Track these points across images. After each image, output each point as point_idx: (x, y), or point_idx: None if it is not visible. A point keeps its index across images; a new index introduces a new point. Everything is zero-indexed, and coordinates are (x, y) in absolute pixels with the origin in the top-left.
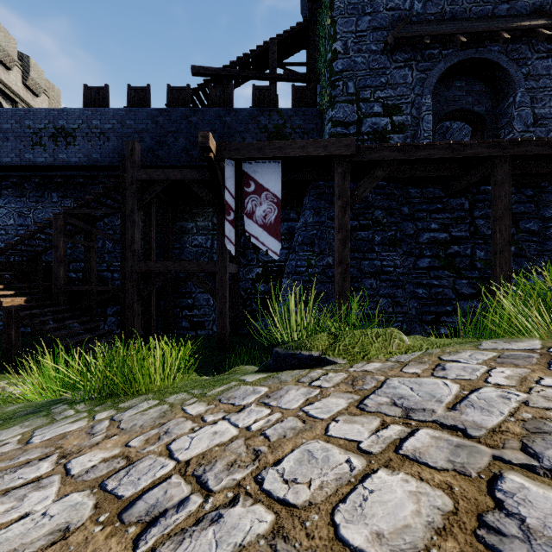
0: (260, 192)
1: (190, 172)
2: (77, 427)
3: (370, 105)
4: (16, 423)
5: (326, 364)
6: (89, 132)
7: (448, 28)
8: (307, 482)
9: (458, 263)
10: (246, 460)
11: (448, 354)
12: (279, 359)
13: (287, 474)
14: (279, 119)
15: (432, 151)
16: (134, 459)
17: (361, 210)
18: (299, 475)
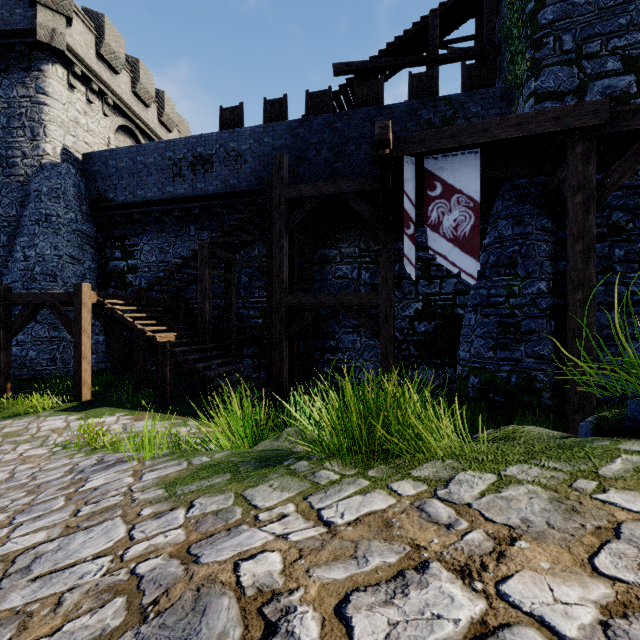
0: (448, 196)
1: (346, 183)
2: (385, 504)
3: (600, 62)
4: (256, 480)
5: None
6: (226, 156)
7: None
8: None
9: None
10: None
11: None
12: None
13: None
14: (447, 109)
15: None
16: None
17: None
18: None
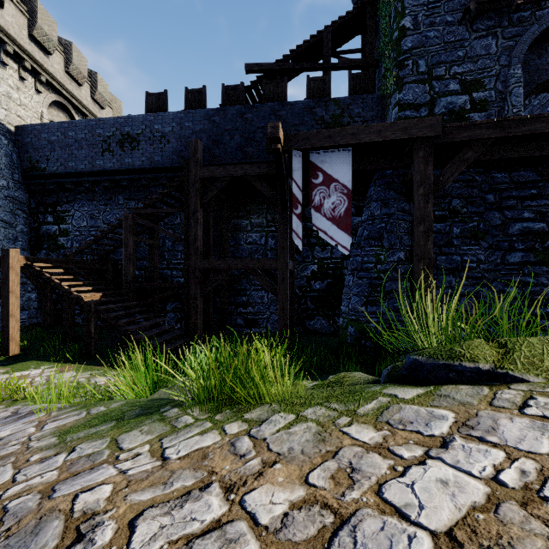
0: (328, 183)
1: (251, 167)
2: (212, 442)
3: (445, 83)
4: (132, 426)
5: (509, 381)
6: (151, 136)
7: None
8: None
9: None
10: None
11: None
12: (423, 369)
13: None
14: (336, 109)
15: (538, 125)
16: (342, 511)
17: (436, 199)
18: None
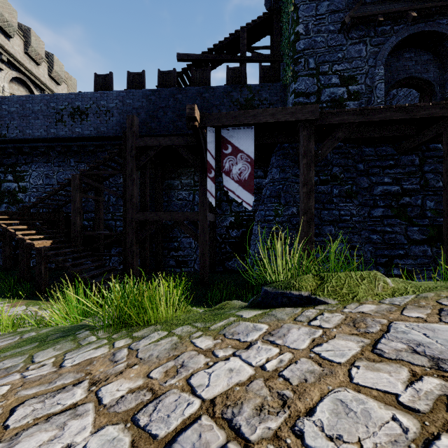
0: (236, 154)
1: (177, 138)
2: (100, 353)
3: (328, 77)
4: (50, 345)
5: (317, 304)
6: (98, 110)
7: (400, 6)
8: (356, 442)
9: (409, 212)
10: (273, 405)
11: (447, 299)
12: (269, 297)
13: (328, 429)
14: (248, 93)
15: (389, 113)
16: (158, 392)
17: (321, 167)
18: (343, 431)
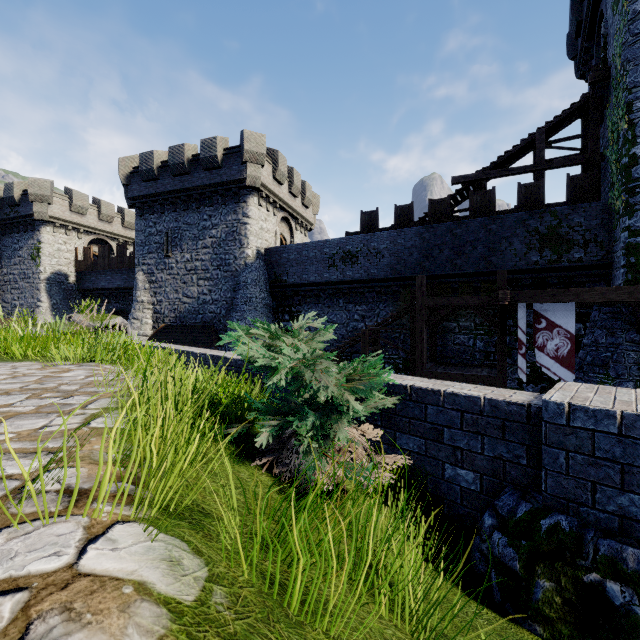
0: (551, 328)
1: (471, 298)
2: None
3: None
4: None
5: None
6: (368, 253)
7: None
8: None
9: None
10: None
11: None
12: None
13: None
14: (552, 220)
15: None
16: None
17: None
18: None
